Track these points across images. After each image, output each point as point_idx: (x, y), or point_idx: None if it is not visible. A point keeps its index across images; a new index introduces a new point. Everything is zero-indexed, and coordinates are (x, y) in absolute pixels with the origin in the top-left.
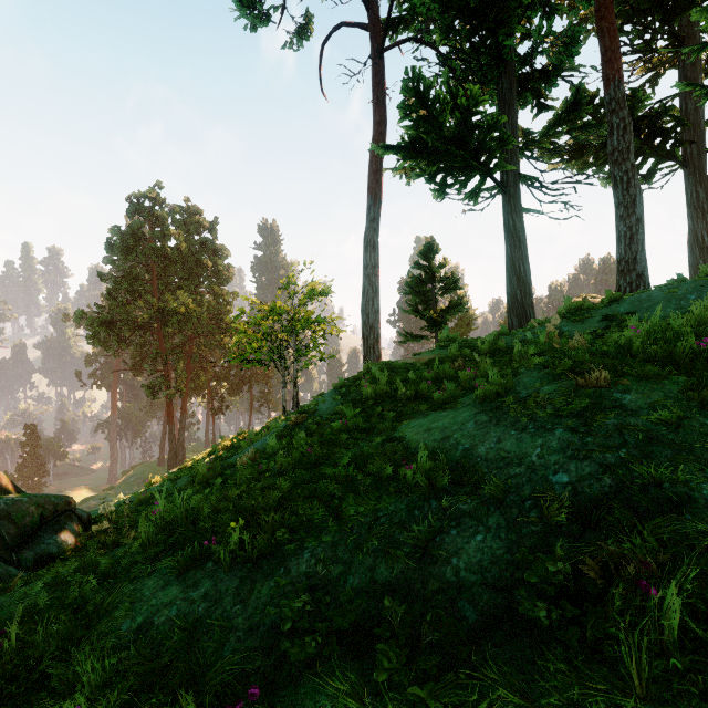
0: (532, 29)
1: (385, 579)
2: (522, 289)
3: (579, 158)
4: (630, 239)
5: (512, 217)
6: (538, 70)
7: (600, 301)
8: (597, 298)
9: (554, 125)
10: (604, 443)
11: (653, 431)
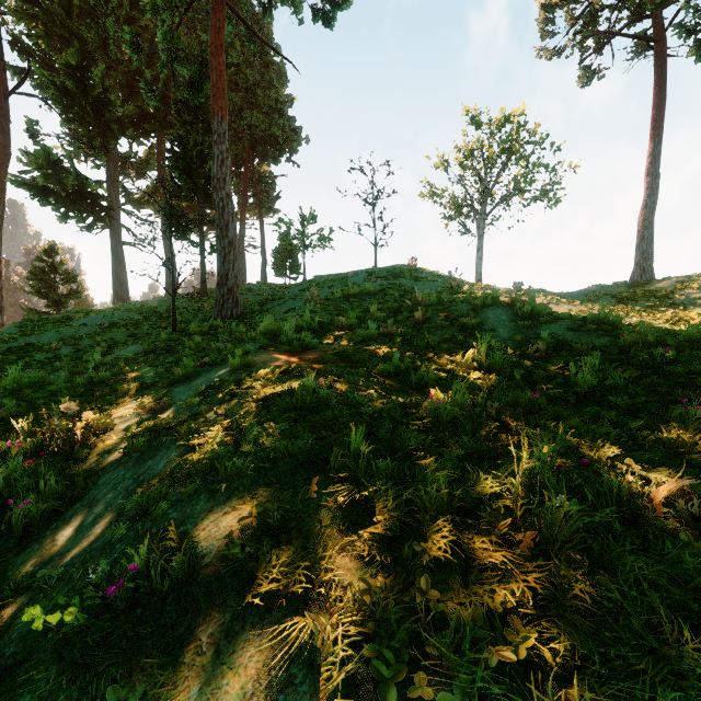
0: (126, 152)
1: (69, 335)
2: (122, 289)
3: None
4: (170, 275)
5: (116, 246)
6: (133, 166)
7: None
8: None
9: (145, 197)
10: (109, 318)
11: (117, 317)
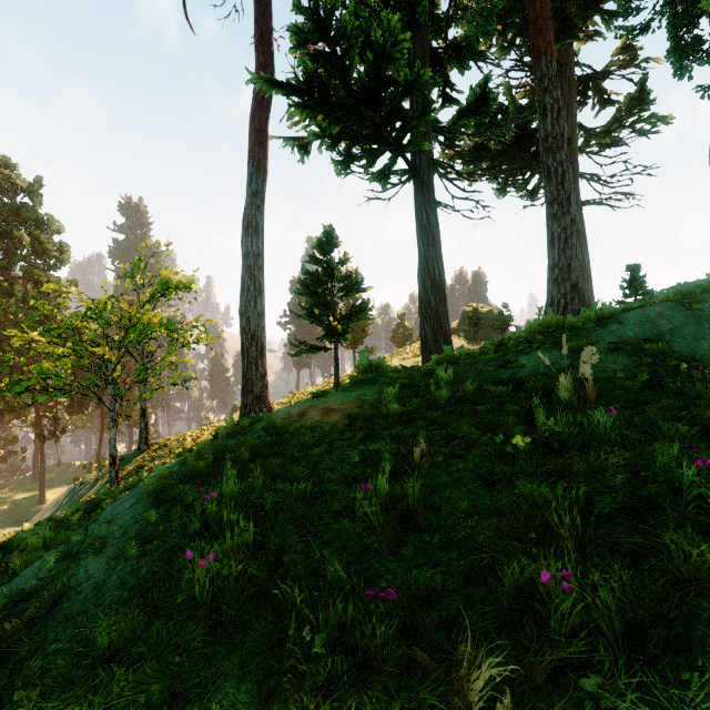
0: None
1: None
2: (437, 295)
3: (477, 163)
4: (564, 242)
5: (426, 209)
6: (452, 43)
7: (487, 311)
8: (484, 307)
9: (464, 115)
10: None
11: None
